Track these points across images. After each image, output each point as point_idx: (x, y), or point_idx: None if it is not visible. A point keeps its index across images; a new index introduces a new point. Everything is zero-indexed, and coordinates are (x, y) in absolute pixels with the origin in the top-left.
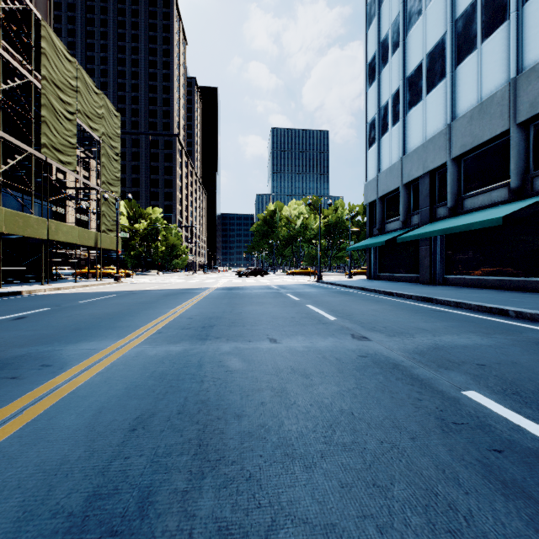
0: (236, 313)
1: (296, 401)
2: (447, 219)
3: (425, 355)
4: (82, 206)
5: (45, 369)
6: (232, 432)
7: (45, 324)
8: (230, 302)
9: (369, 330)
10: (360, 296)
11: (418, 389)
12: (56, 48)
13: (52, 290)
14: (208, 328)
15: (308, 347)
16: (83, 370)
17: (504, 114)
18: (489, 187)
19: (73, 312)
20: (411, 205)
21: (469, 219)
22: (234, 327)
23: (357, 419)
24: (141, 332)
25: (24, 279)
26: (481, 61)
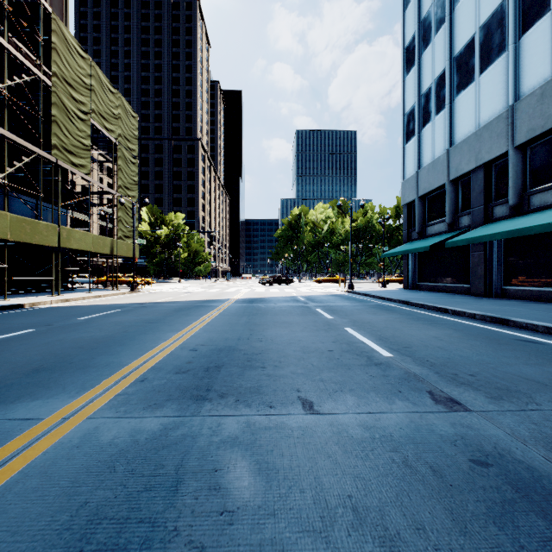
0: (254, 341)
1: None
2: (509, 219)
3: None
4: (100, 212)
5: None
6: None
7: (5, 359)
8: (249, 322)
9: (452, 382)
10: (407, 312)
11: None
12: (68, 43)
13: (60, 301)
14: (213, 370)
15: (369, 427)
16: None
17: None
18: None
19: (57, 335)
20: (459, 205)
21: (544, 218)
22: (250, 369)
23: None
24: (117, 378)
25: (38, 288)
26: None
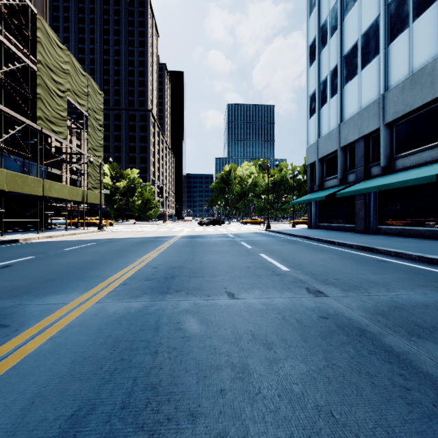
0: (196, 262)
1: (261, 388)
2: (381, 177)
3: (389, 317)
4: (73, 168)
5: (0, 331)
6: None
7: (24, 274)
8: (192, 251)
9: (322, 283)
10: (306, 244)
11: (399, 370)
12: (50, 37)
13: (45, 238)
14: (170, 279)
15: (266, 304)
16: (37, 332)
17: (435, 83)
18: (420, 148)
19: (54, 260)
20: (347, 165)
21: (402, 177)
22: (194, 278)
23: (340, 426)
24: (107, 283)
25: (25, 228)
26: (412, 38)
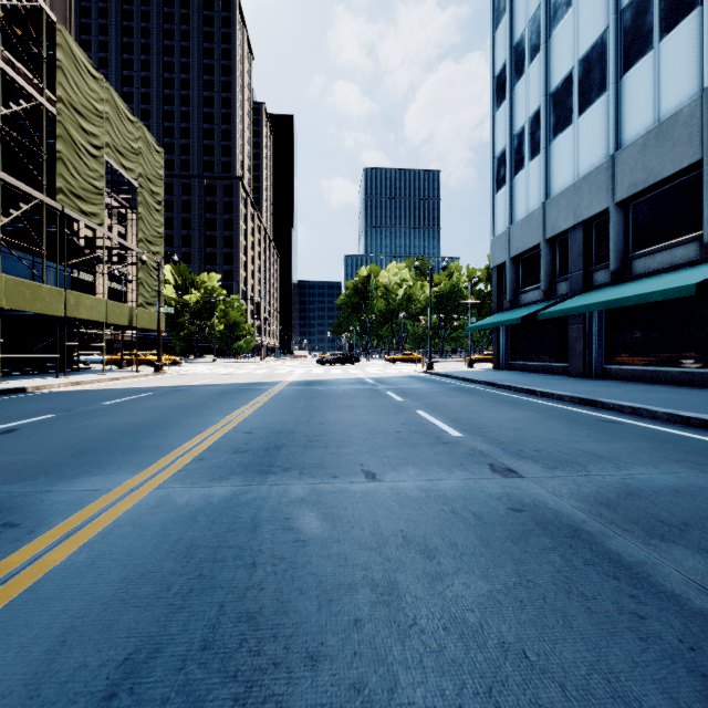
0: (315, 424)
1: (418, 617)
2: (609, 287)
3: (618, 509)
4: (114, 272)
5: (6, 533)
6: (298, 707)
7: (39, 443)
8: (307, 406)
9: (515, 456)
10: (490, 395)
11: (629, 589)
12: (77, 60)
13: (69, 385)
14: (273, 450)
15: (426, 489)
16: (65, 535)
17: (694, 138)
18: (671, 242)
19: (86, 421)
20: (556, 269)
21: (643, 287)
22: (312, 449)
23: (538, 672)
24: (173, 458)
25: (36, 369)
26: (659, 66)
